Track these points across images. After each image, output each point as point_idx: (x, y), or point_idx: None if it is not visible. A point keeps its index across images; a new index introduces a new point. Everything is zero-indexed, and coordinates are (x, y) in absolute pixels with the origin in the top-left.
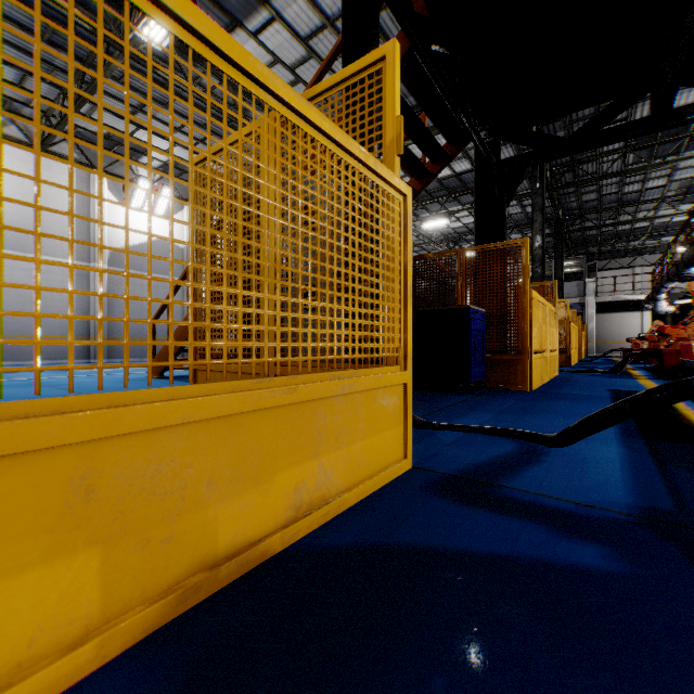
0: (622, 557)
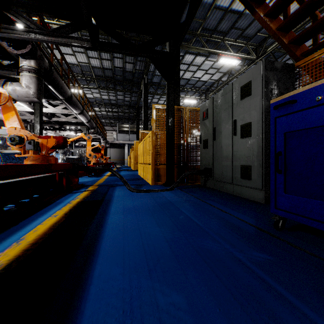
0: (119, 184)
